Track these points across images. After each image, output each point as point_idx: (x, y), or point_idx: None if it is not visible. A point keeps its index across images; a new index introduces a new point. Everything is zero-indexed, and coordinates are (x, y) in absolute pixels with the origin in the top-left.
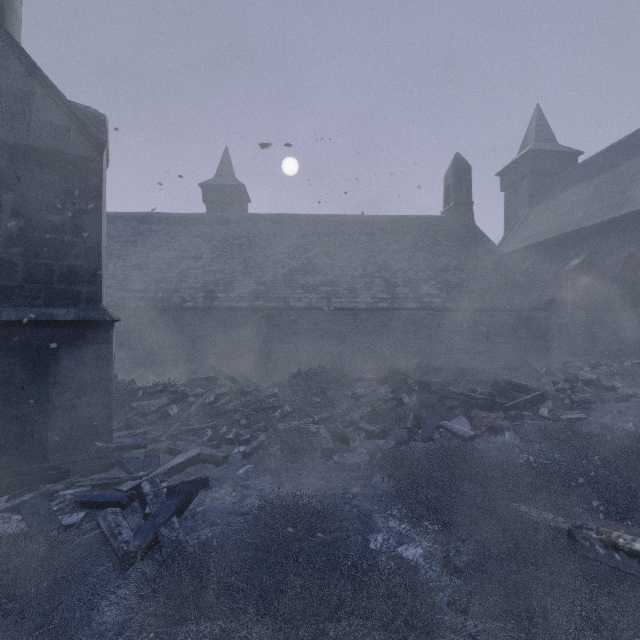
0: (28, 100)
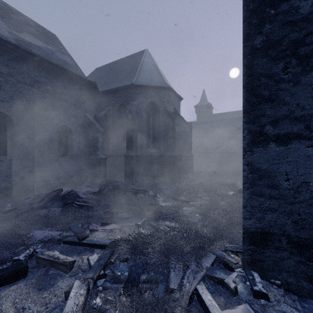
0: (183, 124)
